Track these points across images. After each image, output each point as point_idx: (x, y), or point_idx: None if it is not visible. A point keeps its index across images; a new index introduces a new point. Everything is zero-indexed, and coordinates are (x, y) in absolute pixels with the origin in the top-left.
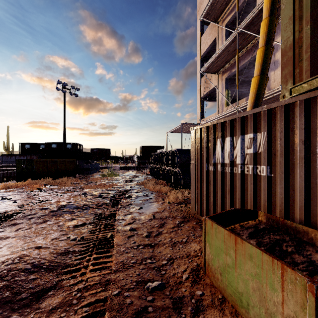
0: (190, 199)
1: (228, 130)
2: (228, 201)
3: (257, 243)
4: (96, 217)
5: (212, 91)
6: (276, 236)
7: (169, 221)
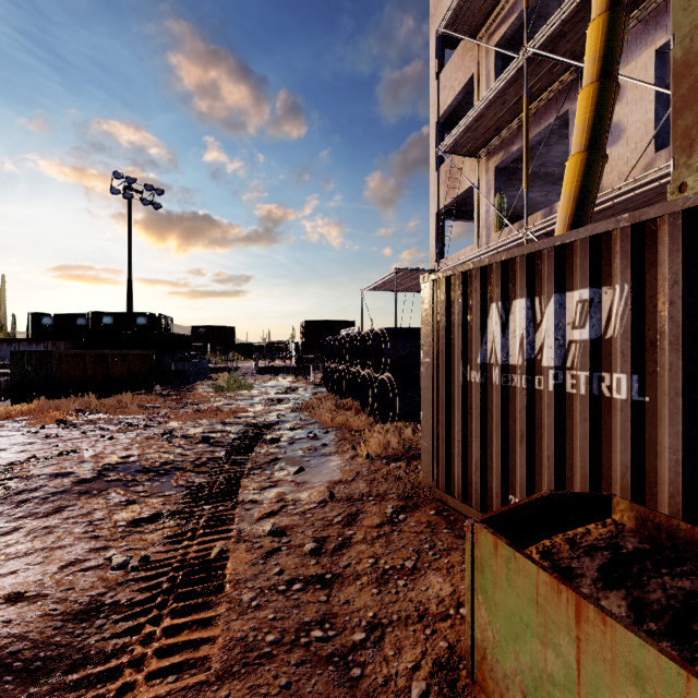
0: (418, 448)
1: (521, 281)
2: (521, 463)
3: (631, 607)
4: (188, 497)
5: (464, 198)
6: (681, 581)
7: (368, 508)
